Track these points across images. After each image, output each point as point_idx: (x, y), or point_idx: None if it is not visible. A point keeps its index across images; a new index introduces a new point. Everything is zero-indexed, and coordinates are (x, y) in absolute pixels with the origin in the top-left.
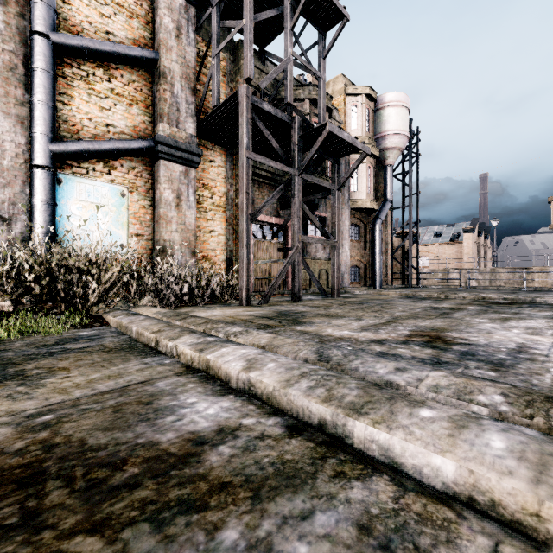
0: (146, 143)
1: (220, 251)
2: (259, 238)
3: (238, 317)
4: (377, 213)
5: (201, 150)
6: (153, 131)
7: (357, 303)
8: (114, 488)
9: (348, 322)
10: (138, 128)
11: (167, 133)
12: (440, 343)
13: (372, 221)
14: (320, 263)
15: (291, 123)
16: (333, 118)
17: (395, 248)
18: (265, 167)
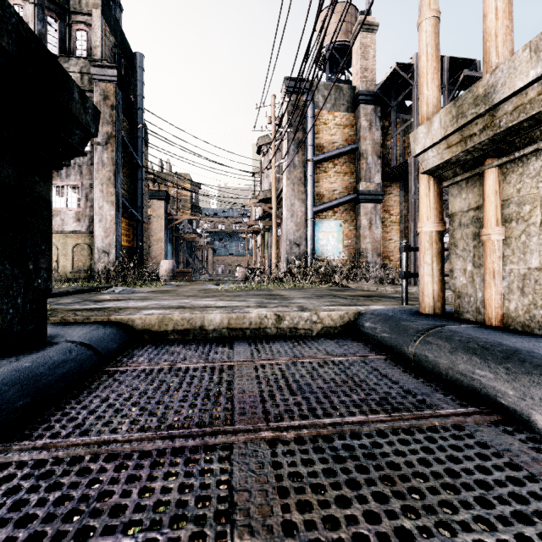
0: (353, 196)
1: (396, 252)
2: None
3: None
4: None
5: (384, 192)
6: (355, 187)
7: None
8: (385, 297)
9: None
10: (348, 187)
11: (364, 187)
12: None
13: None
14: None
15: None
16: None
17: None
18: None
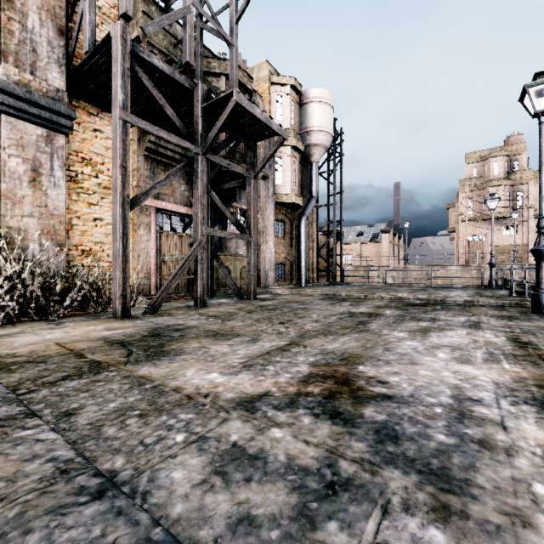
0: None
1: (110, 244)
2: (166, 231)
3: (74, 345)
4: (302, 210)
5: (73, 111)
6: None
7: (269, 309)
8: None
9: (234, 349)
10: None
11: (13, 79)
12: (346, 399)
13: (298, 217)
14: (242, 261)
15: (194, 91)
16: (257, 105)
17: (321, 245)
18: (172, 146)
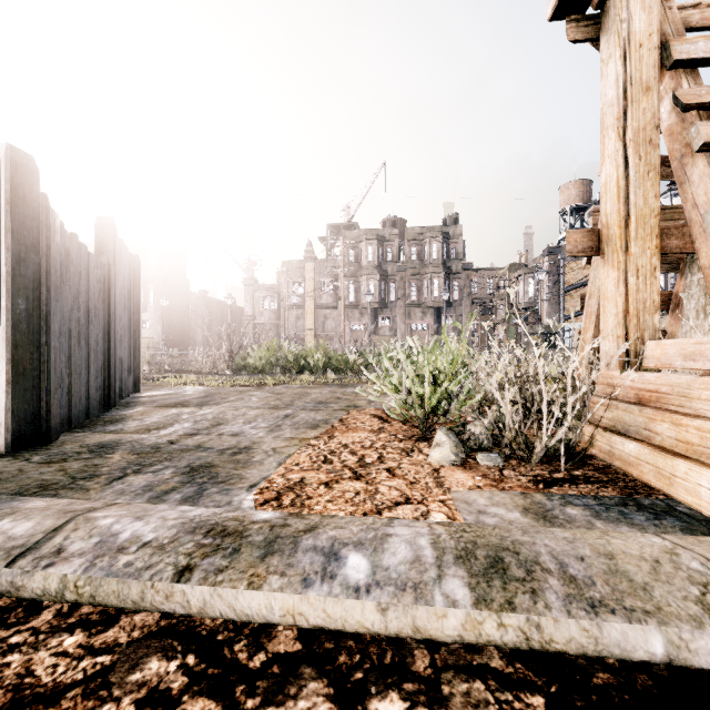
0: None
1: None
2: None
3: None
4: None
5: None
6: None
7: None
8: None
9: None
10: None
11: None
12: None
13: None
14: None
15: None
16: None
17: None
18: None
